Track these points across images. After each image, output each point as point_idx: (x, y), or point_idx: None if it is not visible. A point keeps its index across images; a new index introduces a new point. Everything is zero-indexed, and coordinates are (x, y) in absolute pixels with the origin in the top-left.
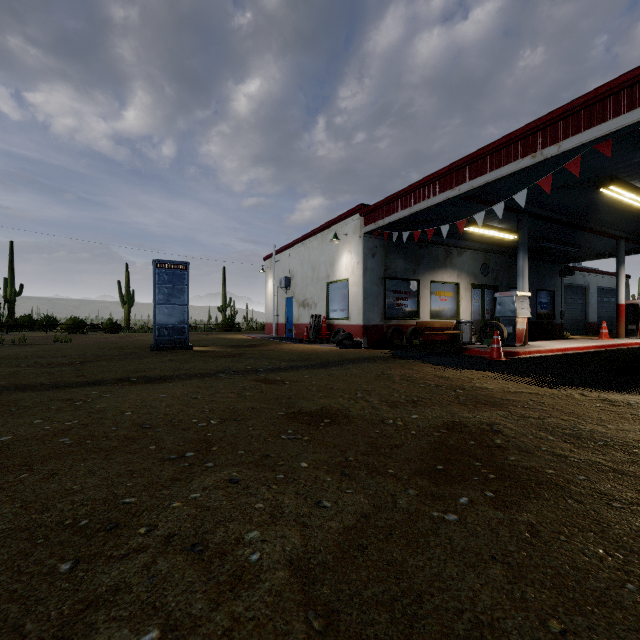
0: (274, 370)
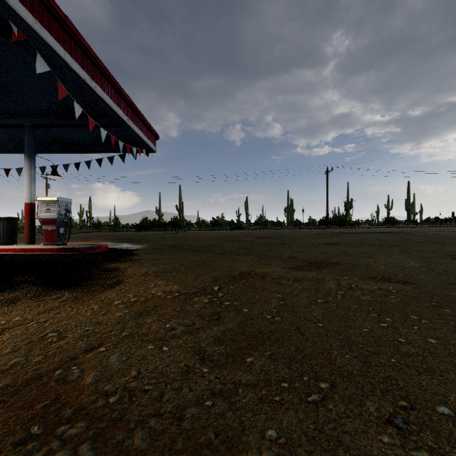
0: None
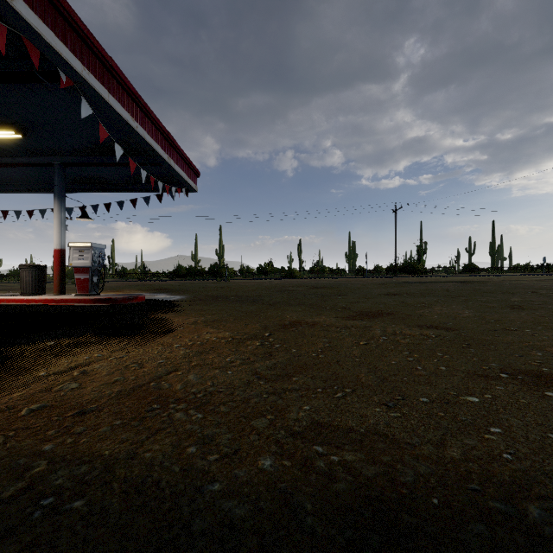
0: None
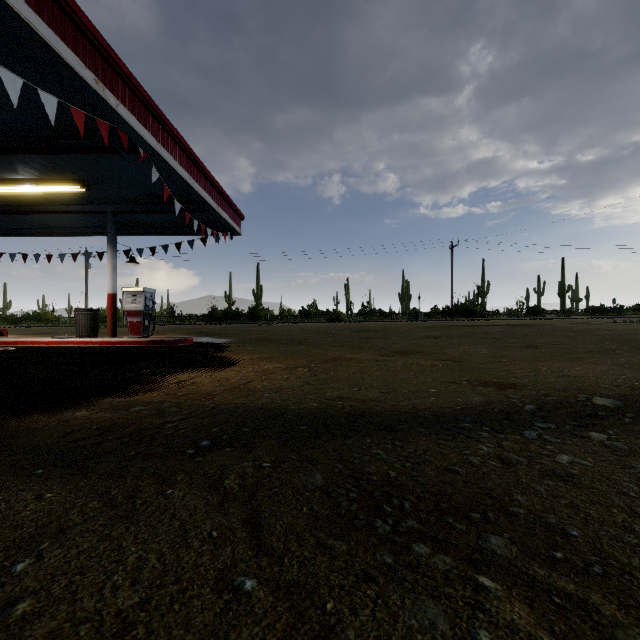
0: (505, 421)
